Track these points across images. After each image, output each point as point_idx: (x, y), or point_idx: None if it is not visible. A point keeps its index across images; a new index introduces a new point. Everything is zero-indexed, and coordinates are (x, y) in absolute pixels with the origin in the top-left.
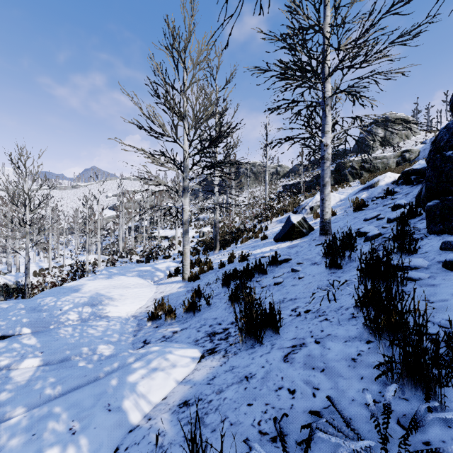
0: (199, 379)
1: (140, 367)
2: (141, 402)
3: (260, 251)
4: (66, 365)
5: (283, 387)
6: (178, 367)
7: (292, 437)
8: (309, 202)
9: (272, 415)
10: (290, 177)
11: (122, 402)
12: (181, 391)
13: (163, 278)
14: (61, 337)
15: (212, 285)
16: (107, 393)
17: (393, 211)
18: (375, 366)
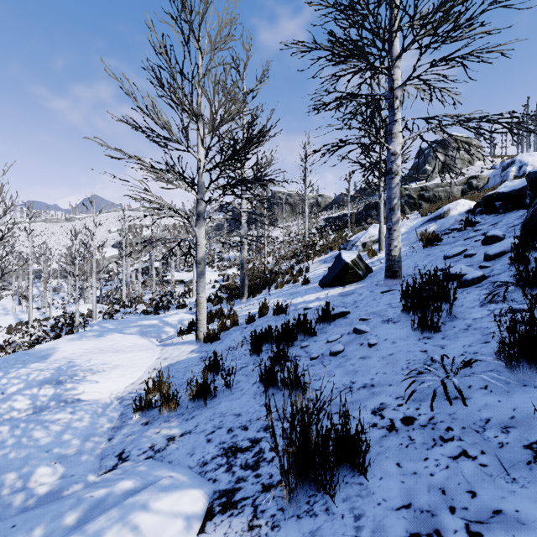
0: None
1: None
2: None
3: (302, 300)
4: None
5: None
6: None
7: None
8: (361, 237)
9: None
10: (333, 209)
11: None
12: None
13: (173, 336)
14: None
15: (236, 350)
16: None
17: (486, 245)
18: None
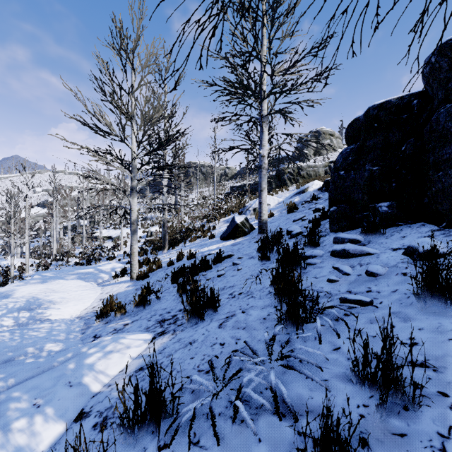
0: (151, 352)
1: (96, 351)
2: (100, 376)
3: (208, 249)
4: (12, 364)
5: (217, 343)
6: (132, 347)
7: (220, 368)
8: (253, 204)
9: (207, 360)
10: (237, 179)
11: (82, 379)
12: (136, 363)
13: (109, 279)
14: None
15: (161, 282)
16: (67, 375)
17: (314, 213)
18: (275, 319)
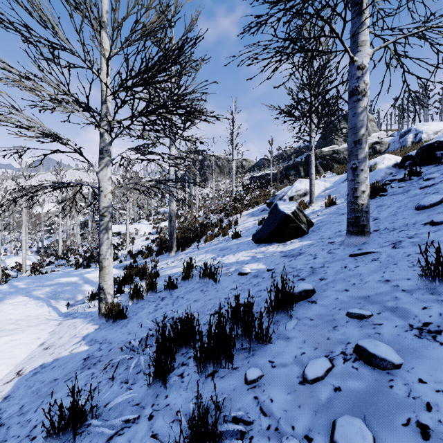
0: None
1: None
2: None
3: (235, 259)
4: None
5: None
6: None
7: None
8: (288, 191)
9: None
10: (256, 170)
11: None
12: None
13: (89, 297)
14: None
15: (137, 351)
16: None
17: None
18: None
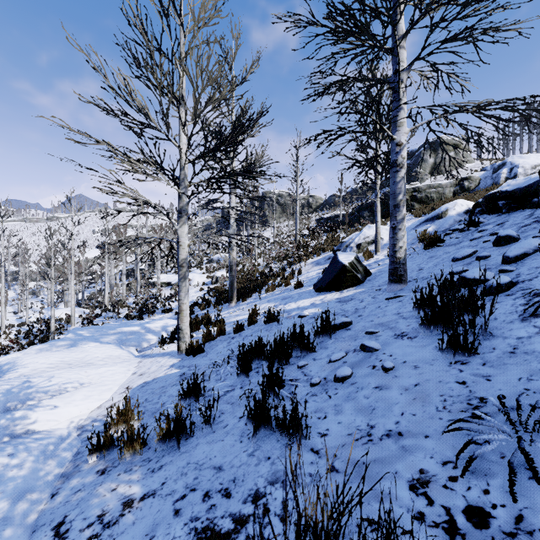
0: None
1: None
2: None
3: (296, 306)
4: None
5: None
6: None
7: None
8: (355, 238)
9: None
10: (325, 210)
11: None
12: None
13: (155, 344)
14: None
15: (222, 367)
16: None
17: (500, 246)
18: None
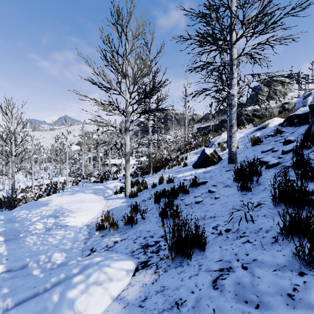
0: (132, 298)
1: (81, 281)
2: None
3: (183, 175)
4: (23, 273)
5: None
6: (114, 281)
7: None
8: (217, 139)
9: None
10: (202, 122)
11: None
12: (115, 310)
13: (112, 194)
14: (25, 246)
15: (147, 201)
16: (47, 311)
17: (285, 145)
18: None
